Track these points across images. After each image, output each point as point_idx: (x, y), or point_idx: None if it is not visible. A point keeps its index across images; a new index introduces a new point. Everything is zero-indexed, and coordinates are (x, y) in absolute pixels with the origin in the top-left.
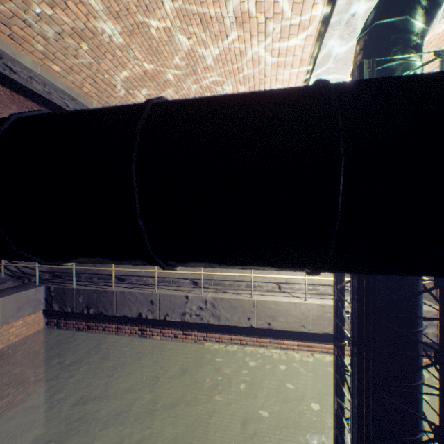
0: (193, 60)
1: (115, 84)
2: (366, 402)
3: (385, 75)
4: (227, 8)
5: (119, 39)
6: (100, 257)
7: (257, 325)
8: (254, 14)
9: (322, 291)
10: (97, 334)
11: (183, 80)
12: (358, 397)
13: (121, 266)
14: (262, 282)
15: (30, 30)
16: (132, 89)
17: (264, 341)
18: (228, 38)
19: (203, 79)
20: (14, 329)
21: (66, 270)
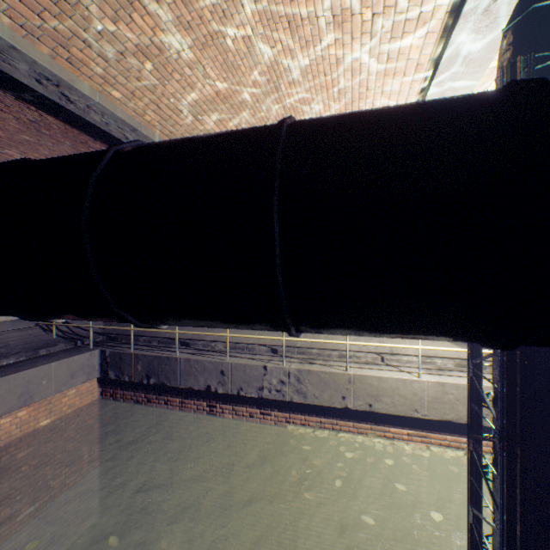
0: (277, 74)
1: (182, 109)
2: (521, 518)
3: (548, 77)
4: (324, 5)
5: (189, 55)
6: (213, 320)
7: (353, 406)
8: (358, 10)
9: (440, 365)
10: (158, 409)
11: (262, 100)
12: (508, 511)
13: (184, 328)
14: (359, 351)
15: (90, 51)
16: (200, 114)
17: (363, 427)
18: (322, 43)
19: (287, 97)
20: (67, 399)
21: (122, 331)
